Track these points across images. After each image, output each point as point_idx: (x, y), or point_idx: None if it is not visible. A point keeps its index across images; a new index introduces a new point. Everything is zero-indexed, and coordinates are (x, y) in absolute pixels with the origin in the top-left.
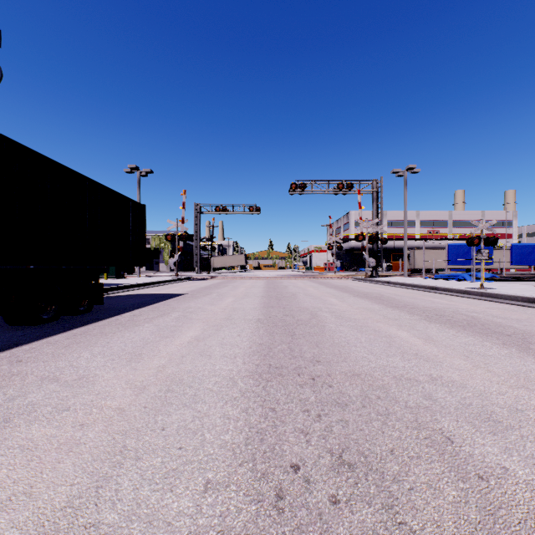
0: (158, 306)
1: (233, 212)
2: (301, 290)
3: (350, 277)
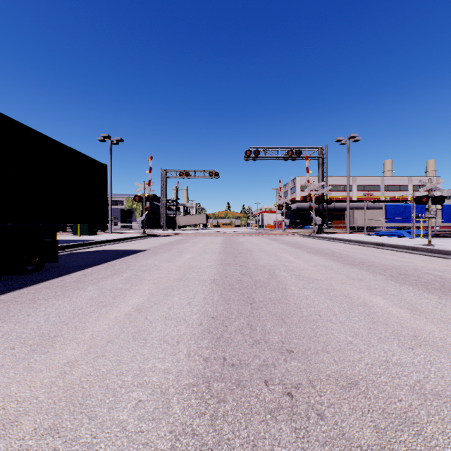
0: (114, 263)
1: (195, 177)
2: (256, 246)
3: (298, 234)
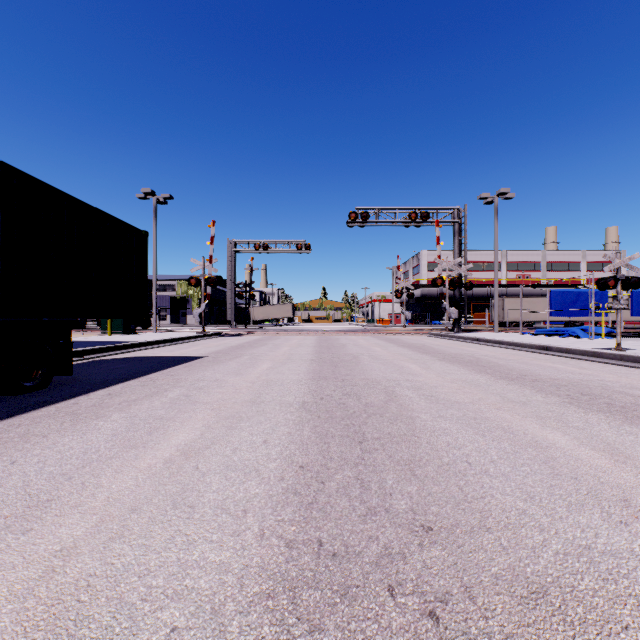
0: (156, 377)
1: (277, 251)
2: (364, 350)
3: (425, 333)
